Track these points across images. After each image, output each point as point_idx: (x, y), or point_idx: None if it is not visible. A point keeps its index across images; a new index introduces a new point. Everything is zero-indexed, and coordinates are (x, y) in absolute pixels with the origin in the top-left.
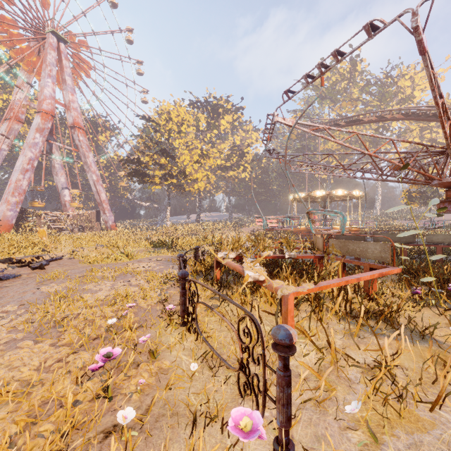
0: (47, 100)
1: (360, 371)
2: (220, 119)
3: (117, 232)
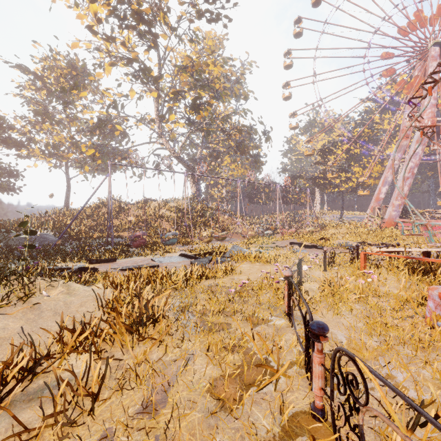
0: (427, 111)
1: None
2: None
3: None
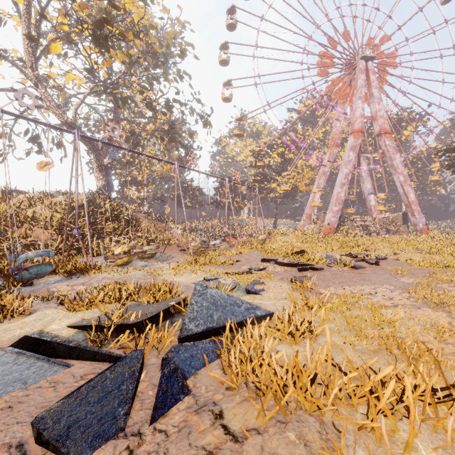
0: (357, 120)
1: None
2: None
3: (430, 237)
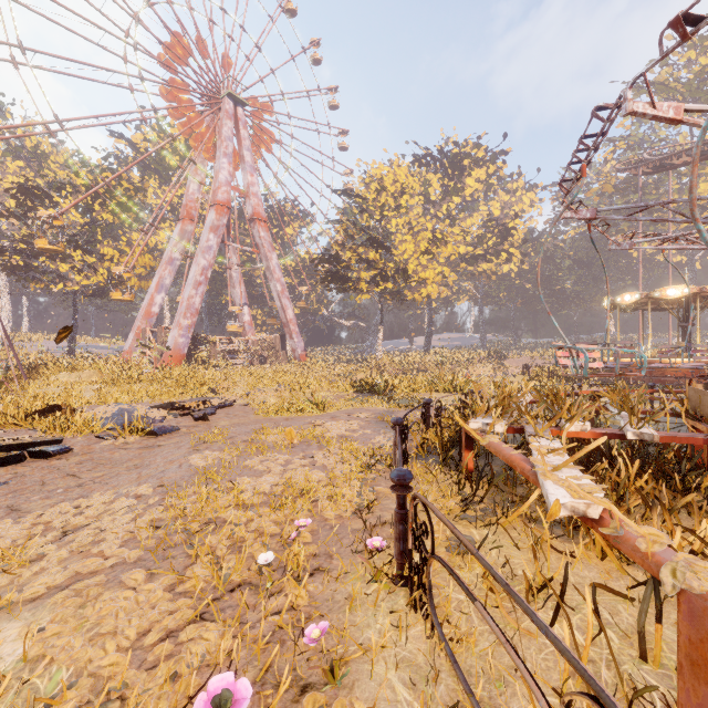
0: (222, 187)
1: None
2: (464, 177)
3: (308, 366)
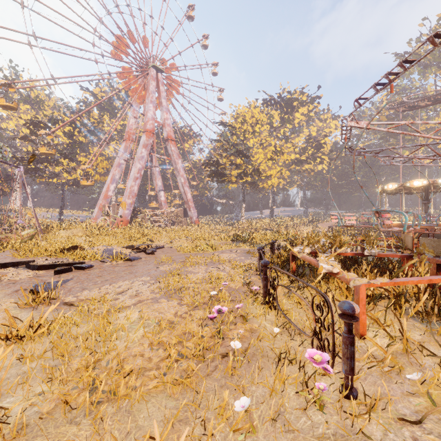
0: (150, 121)
1: (436, 362)
2: (294, 113)
3: (200, 227)
